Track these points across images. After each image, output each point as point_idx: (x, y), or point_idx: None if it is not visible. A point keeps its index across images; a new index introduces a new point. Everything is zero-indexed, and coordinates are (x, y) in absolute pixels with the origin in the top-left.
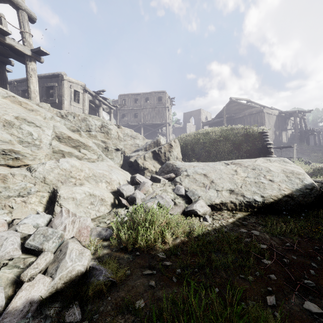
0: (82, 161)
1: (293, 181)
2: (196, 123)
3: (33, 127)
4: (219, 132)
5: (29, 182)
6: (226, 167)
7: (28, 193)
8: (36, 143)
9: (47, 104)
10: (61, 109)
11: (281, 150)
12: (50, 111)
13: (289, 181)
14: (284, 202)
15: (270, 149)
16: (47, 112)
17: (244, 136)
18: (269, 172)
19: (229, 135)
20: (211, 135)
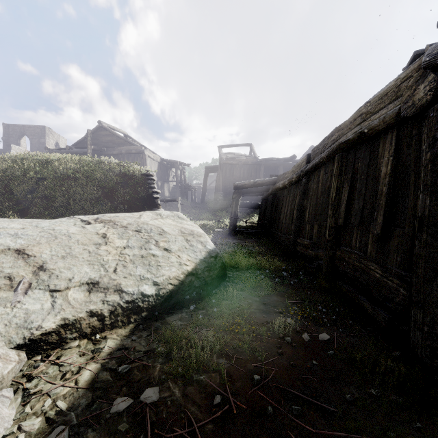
0: None
1: (195, 248)
2: (34, 150)
3: None
4: (75, 163)
5: None
6: (83, 229)
7: None
8: None
9: None
10: None
11: (166, 204)
12: None
13: (191, 249)
14: (188, 286)
15: (157, 200)
16: None
17: (121, 176)
18: (163, 236)
19: (95, 171)
20: (57, 165)
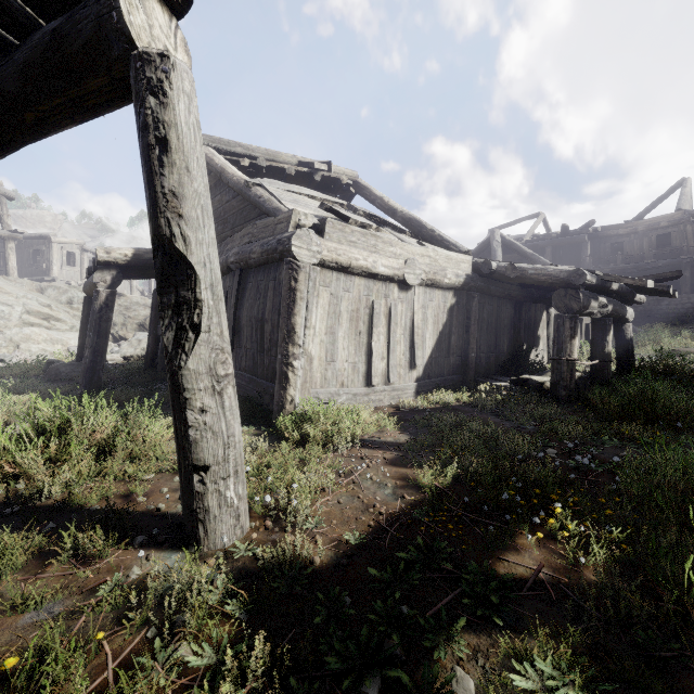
0: (43, 330)
1: None
2: None
3: (6, 306)
4: None
5: (2, 340)
6: None
7: (1, 346)
8: (8, 317)
9: (25, 280)
10: (50, 276)
11: None
12: (29, 286)
13: None
14: None
15: None
16: (20, 292)
17: None
18: None
19: None
20: None
